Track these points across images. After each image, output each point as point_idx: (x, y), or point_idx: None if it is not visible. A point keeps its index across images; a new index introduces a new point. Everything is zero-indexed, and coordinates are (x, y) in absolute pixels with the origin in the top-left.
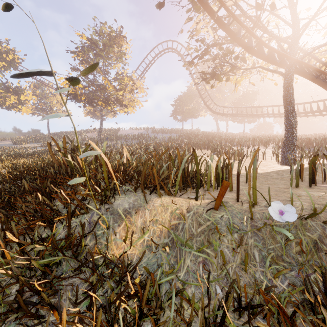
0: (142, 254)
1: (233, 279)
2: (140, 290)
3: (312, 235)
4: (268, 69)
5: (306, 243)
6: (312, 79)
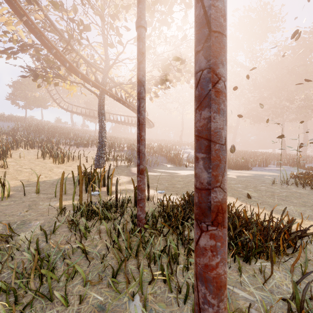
0: None
1: None
2: None
3: None
4: (88, 88)
5: None
6: (123, 104)
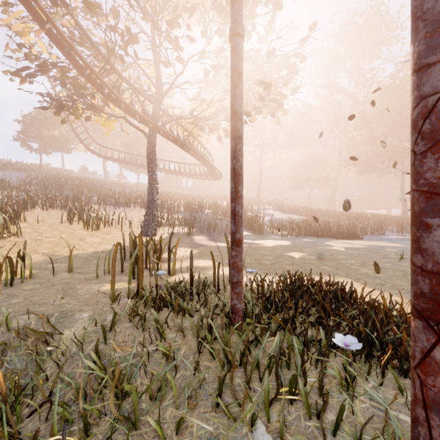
0: None
1: None
2: None
3: None
4: (133, 124)
5: None
6: (181, 147)
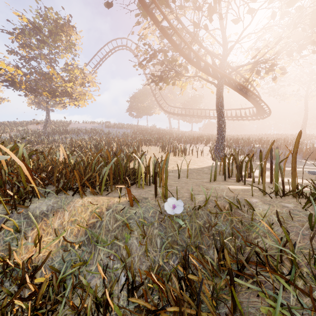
0: (47, 255)
1: (137, 265)
2: (37, 290)
3: (200, 221)
4: (205, 79)
5: (195, 229)
6: (238, 91)
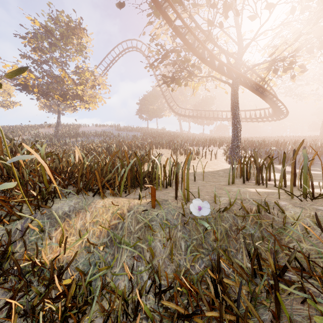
0: (74, 255)
1: (162, 268)
2: (66, 290)
3: (225, 224)
4: (219, 79)
5: (221, 232)
6: (254, 91)
